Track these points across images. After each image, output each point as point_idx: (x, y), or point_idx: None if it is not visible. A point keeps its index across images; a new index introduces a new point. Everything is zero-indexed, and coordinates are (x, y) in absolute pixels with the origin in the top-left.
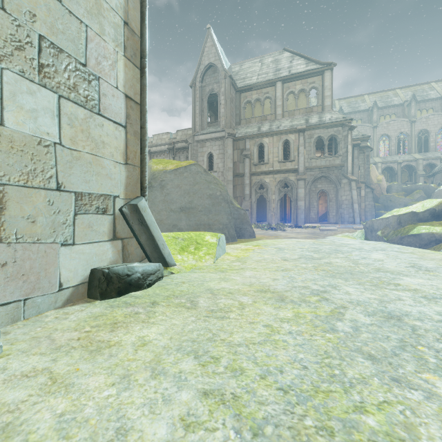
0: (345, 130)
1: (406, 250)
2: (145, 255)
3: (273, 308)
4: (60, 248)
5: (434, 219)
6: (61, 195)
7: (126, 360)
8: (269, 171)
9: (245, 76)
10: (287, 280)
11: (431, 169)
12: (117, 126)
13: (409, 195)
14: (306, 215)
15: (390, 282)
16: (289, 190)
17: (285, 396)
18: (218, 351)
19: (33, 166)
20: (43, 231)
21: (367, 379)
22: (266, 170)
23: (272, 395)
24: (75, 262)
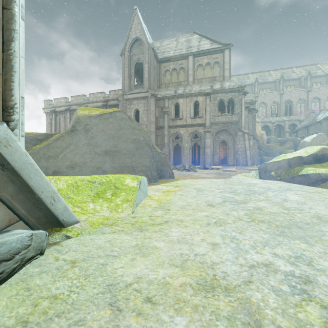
0: (240, 94)
1: (309, 189)
2: (17, 216)
3: None
4: None
5: (316, 162)
6: None
7: None
8: (183, 125)
9: (164, 50)
10: (232, 247)
11: (294, 128)
12: None
13: (282, 145)
14: (212, 159)
15: None
16: (198, 140)
17: None
18: None
19: None
20: None
21: None
22: (181, 124)
23: None
24: None
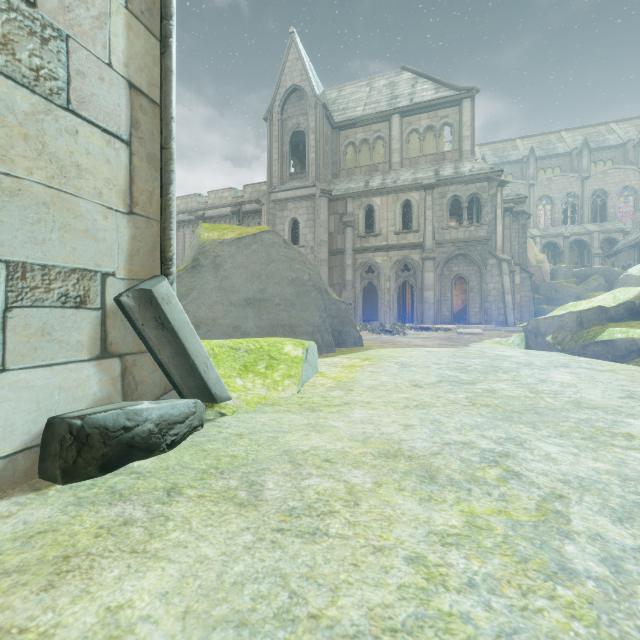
0: (493, 186)
1: (601, 366)
2: (171, 384)
3: (418, 501)
4: None
5: (632, 317)
6: None
7: None
8: (382, 246)
9: (346, 106)
10: (430, 429)
11: (611, 246)
12: (111, 140)
13: (582, 282)
14: (436, 311)
15: (613, 430)
16: (410, 275)
17: None
18: None
19: None
20: None
21: None
22: (378, 244)
23: None
24: (7, 408)
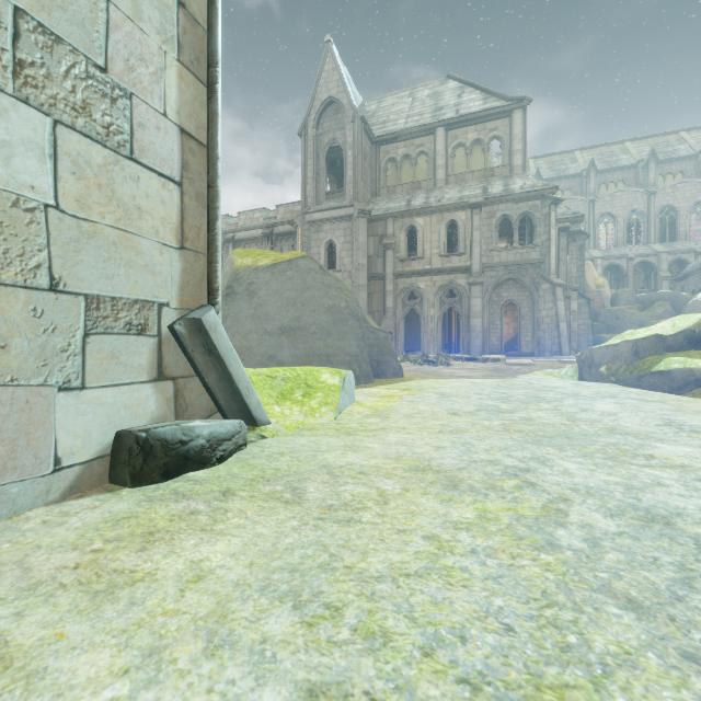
0: (546, 204)
1: (650, 397)
2: (216, 407)
3: (440, 502)
4: (56, 394)
5: (691, 346)
6: (58, 300)
7: (159, 614)
8: (425, 271)
9: (386, 118)
10: (460, 449)
11: (681, 268)
12: (166, 182)
13: (646, 308)
14: (485, 340)
15: (636, 452)
16: (456, 302)
17: (475, 700)
18: (339, 593)
19: (3, 245)
20: (24, 363)
21: (635, 656)
22: (421, 268)
23: (448, 697)
24: (86, 420)
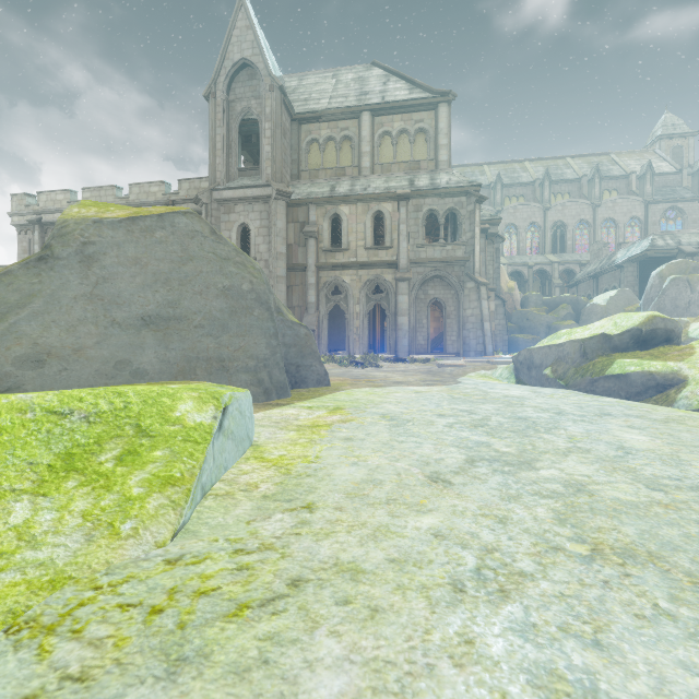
0: (471, 202)
1: (648, 412)
2: None
3: None
4: None
5: (637, 347)
6: None
7: None
8: (350, 263)
9: (308, 96)
10: None
11: (569, 277)
12: None
13: (552, 311)
14: (411, 339)
15: None
16: (382, 298)
17: None
18: None
19: None
20: None
21: None
22: (346, 261)
23: None
24: None
